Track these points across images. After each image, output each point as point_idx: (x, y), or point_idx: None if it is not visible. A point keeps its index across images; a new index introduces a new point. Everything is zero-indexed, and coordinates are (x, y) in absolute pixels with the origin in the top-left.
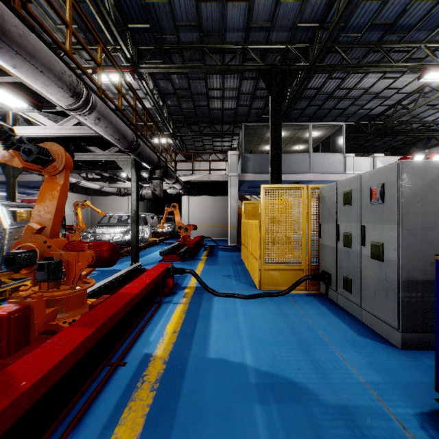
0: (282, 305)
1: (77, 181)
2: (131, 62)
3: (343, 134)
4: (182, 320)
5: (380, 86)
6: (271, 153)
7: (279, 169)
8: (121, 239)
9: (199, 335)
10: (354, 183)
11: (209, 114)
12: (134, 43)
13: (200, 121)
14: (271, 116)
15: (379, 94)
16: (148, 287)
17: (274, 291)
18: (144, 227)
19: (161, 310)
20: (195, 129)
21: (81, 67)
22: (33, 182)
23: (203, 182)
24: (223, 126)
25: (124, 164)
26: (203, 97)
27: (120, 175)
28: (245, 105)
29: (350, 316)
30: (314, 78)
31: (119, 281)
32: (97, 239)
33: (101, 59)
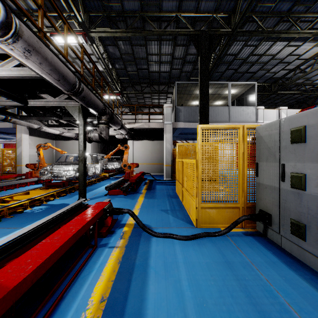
0: (224, 249)
1: (39, 127)
2: (82, 26)
3: (255, 91)
4: (114, 276)
5: (284, 52)
6: (200, 104)
7: (207, 117)
8: (73, 175)
9: (132, 306)
10: (310, 118)
11: (149, 76)
12: (86, 11)
13: (142, 82)
14: (200, 73)
15: (283, 60)
16: (72, 240)
17: (211, 229)
18: (96, 165)
19: (94, 258)
20: (138, 89)
21: (15, 1)
22: (7, 129)
23: (144, 129)
24: (160, 86)
25: (72, 109)
26: (144, 61)
27: (74, 122)
28: (177, 68)
29: (304, 267)
30: (233, 45)
31: (55, 221)
32: (53, 175)
33: (43, 2)
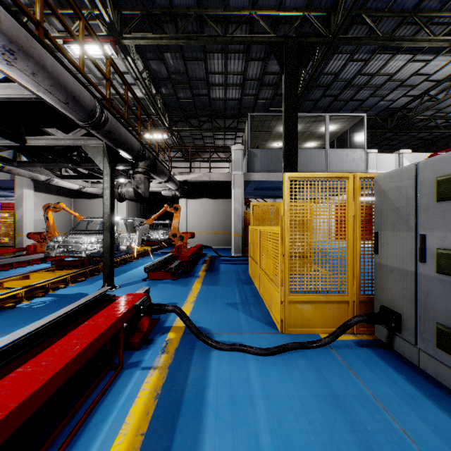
0: (327, 372)
1: (47, 179)
2: (111, 29)
3: (365, 127)
4: (146, 423)
5: (407, 71)
6: (284, 145)
7: (294, 164)
8: (97, 250)
9: None
10: None
11: (210, 106)
12: (116, 7)
13: (200, 114)
14: (285, 99)
15: (405, 81)
16: (73, 366)
17: (305, 335)
18: (133, 234)
19: (116, 388)
20: (194, 125)
21: None
22: (4, 182)
23: (203, 183)
24: (226, 121)
25: (94, 151)
26: (202, 83)
27: (100, 172)
28: (251, 94)
29: None
30: (332, 60)
31: (59, 324)
32: (67, 250)
33: None
